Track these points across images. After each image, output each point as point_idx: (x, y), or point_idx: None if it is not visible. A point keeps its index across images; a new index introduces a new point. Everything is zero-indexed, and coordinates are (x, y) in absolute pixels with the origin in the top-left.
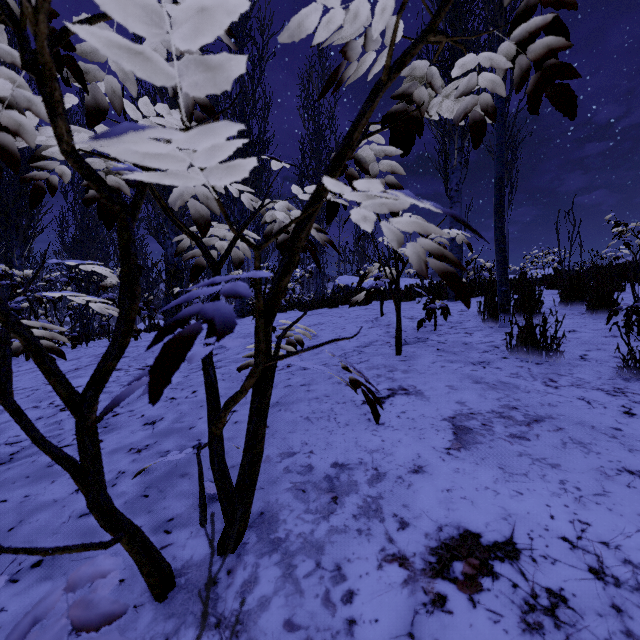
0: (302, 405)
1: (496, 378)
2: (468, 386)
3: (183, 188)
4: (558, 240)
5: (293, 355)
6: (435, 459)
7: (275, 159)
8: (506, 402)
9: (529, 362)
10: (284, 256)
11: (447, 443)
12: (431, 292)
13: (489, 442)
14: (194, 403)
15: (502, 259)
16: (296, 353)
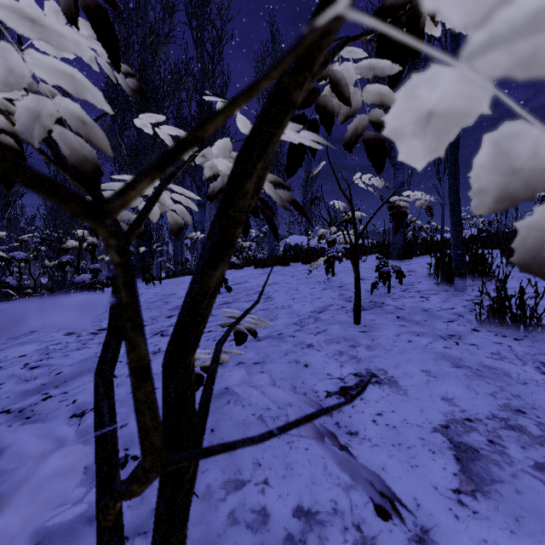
0: None
1: (477, 360)
2: (448, 372)
3: (33, 102)
4: None
5: (226, 451)
6: (443, 514)
7: (218, 95)
8: (505, 400)
9: (506, 337)
10: (211, 227)
11: (453, 479)
12: (373, 251)
13: (512, 480)
14: None
15: (457, 222)
16: (232, 448)
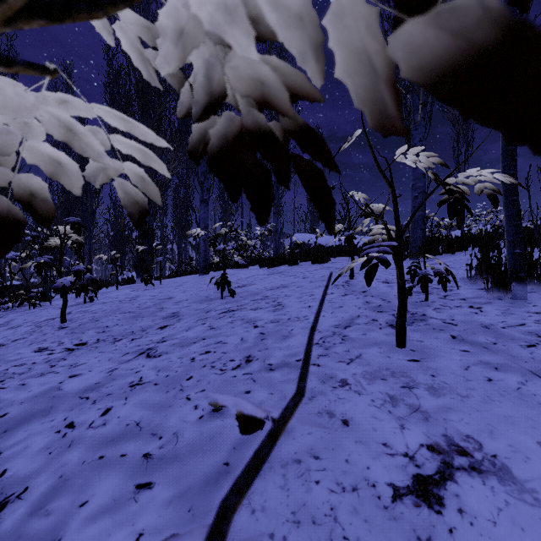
0: (271, 485)
1: None
2: None
3: None
4: (529, 196)
5: None
6: None
7: None
8: None
9: None
10: None
11: None
12: None
13: None
14: (93, 445)
15: (515, 214)
16: None
